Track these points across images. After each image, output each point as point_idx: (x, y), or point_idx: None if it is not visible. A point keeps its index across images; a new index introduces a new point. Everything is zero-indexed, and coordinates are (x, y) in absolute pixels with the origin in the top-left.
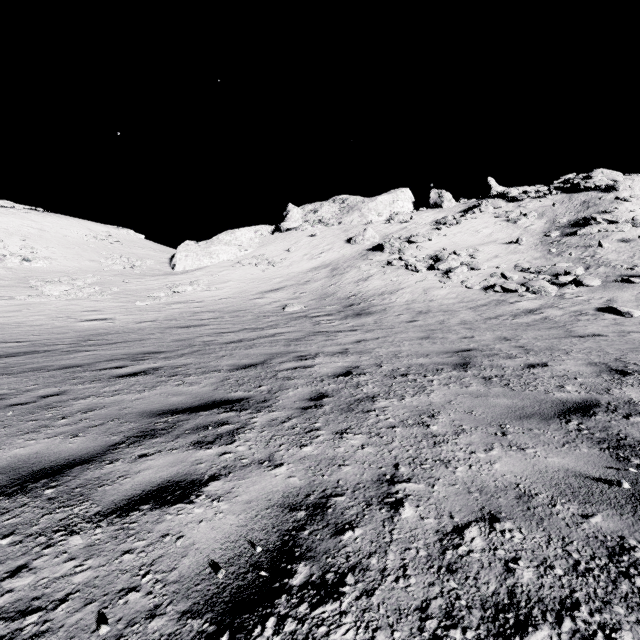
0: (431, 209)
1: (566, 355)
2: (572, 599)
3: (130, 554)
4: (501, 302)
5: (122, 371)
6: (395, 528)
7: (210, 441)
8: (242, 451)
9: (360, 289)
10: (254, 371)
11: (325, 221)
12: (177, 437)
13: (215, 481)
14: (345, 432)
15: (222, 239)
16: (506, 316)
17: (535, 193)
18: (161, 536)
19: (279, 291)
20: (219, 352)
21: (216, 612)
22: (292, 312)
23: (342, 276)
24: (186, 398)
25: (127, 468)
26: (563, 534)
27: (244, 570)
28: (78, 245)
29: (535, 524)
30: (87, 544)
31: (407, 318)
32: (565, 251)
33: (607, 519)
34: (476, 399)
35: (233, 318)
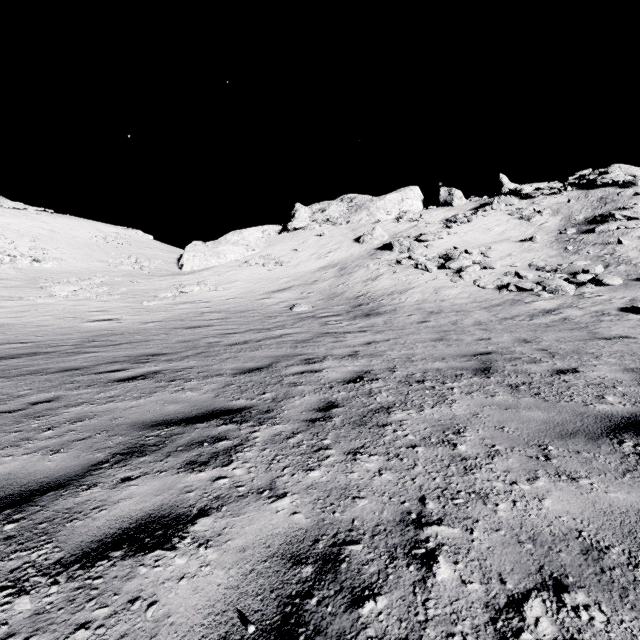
0: (441, 207)
1: (596, 359)
2: None
3: (85, 630)
4: (516, 302)
5: (121, 375)
6: (430, 598)
7: (204, 461)
8: (239, 475)
9: (369, 289)
10: (258, 376)
11: (333, 220)
12: (168, 455)
13: (205, 517)
14: (358, 452)
15: (230, 239)
16: (523, 316)
17: (549, 190)
18: (129, 601)
19: (286, 291)
20: (223, 354)
21: None
22: (299, 312)
23: (350, 276)
24: (183, 407)
25: (105, 496)
26: None
27: None
28: (87, 246)
29: (618, 597)
30: (35, 611)
31: (418, 318)
32: (582, 249)
33: None
34: (505, 411)
35: (239, 318)
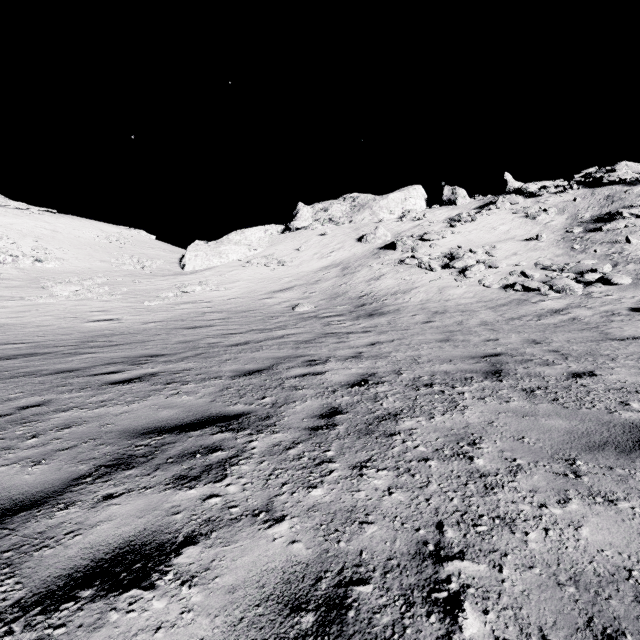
0: (444, 206)
1: (613, 362)
2: None
3: None
4: (523, 301)
5: (116, 377)
6: None
7: (195, 476)
8: (233, 493)
9: (372, 288)
10: (258, 378)
11: (335, 220)
12: (156, 468)
13: (191, 546)
14: (365, 466)
15: (232, 239)
16: (530, 316)
17: (554, 188)
18: None
19: (288, 291)
20: (223, 355)
21: None
22: (302, 312)
23: (353, 275)
24: (178, 412)
25: (82, 518)
26: None
27: None
28: (90, 246)
29: None
30: None
31: (423, 319)
32: (589, 248)
33: None
34: (523, 419)
35: (241, 318)
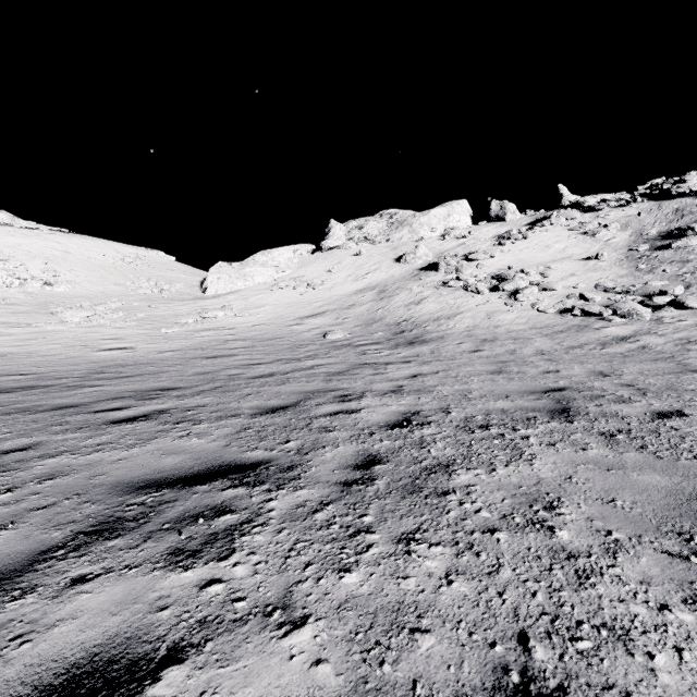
0: (492, 223)
1: None
2: None
3: None
4: (583, 328)
5: (120, 414)
6: None
7: (194, 550)
8: (240, 578)
9: (412, 313)
10: (282, 417)
11: (371, 238)
12: (147, 538)
13: (175, 666)
14: (413, 539)
15: (258, 260)
16: (593, 345)
17: (616, 201)
18: None
19: (319, 316)
20: (244, 389)
21: None
22: (334, 340)
23: (391, 299)
24: (184, 459)
25: (39, 613)
26: None
27: None
28: (104, 268)
29: None
30: None
31: (470, 347)
32: (657, 267)
33: None
34: (609, 474)
35: (267, 347)
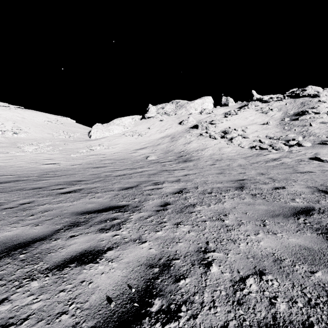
0: (222, 107)
1: (294, 182)
2: (309, 321)
3: (63, 292)
4: (259, 155)
5: (63, 190)
6: (208, 278)
7: (108, 228)
8: (125, 234)
9: (186, 148)
10: (131, 191)
11: (168, 113)
12: (90, 226)
13: (110, 251)
14: (179, 224)
15: (115, 122)
16: (262, 162)
17: (276, 98)
18: (80, 282)
19: (144, 149)
20: (113, 180)
21: (109, 327)
22: (151, 160)
23: (176, 141)
24: (96, 205)
25: (63, 243)
26: (301, 282)
27: (125, 302)
28: (41, 125)
29: (285, 276)
30: (40, 286)
31: (210, 163)
32: (292, 128)
33: (324, 274)
34: (248, 206)
35: (120, 163)
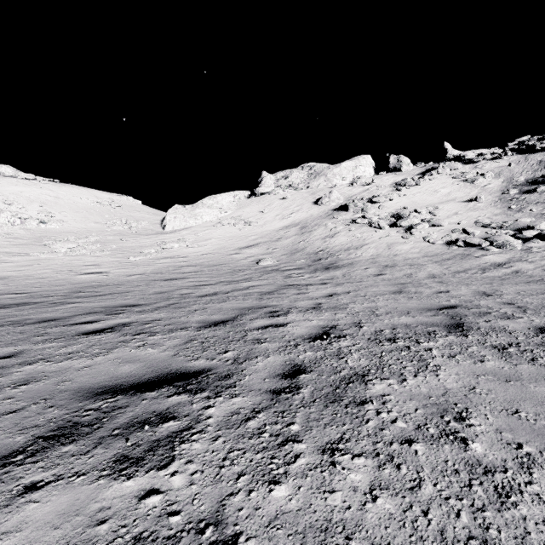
0: (390, 173)
1: None
2: None
3: None
4: (466, 256)
5: (91, 327)
6: None
7: (138, 457)
8: (177, 489)
9: (327, 245)
10: (222, 330)
11: (295, 186)
12: (97, 444)
13: None
14: (337, 449)
15: (205, 203)
16: (475, 270)
17: (490, 155)
18: None
19: (254, 247)
20: (192, 306)
21: None
22: (265, 266)
23: (310, 233)
24: (138, 367)
25: None
26: None
27: None
28: (86, 210)
29: None
30: None
31: (374, 272)
32: (525, 207)
33: None
34: (508, 385)
35: (212, 271)
